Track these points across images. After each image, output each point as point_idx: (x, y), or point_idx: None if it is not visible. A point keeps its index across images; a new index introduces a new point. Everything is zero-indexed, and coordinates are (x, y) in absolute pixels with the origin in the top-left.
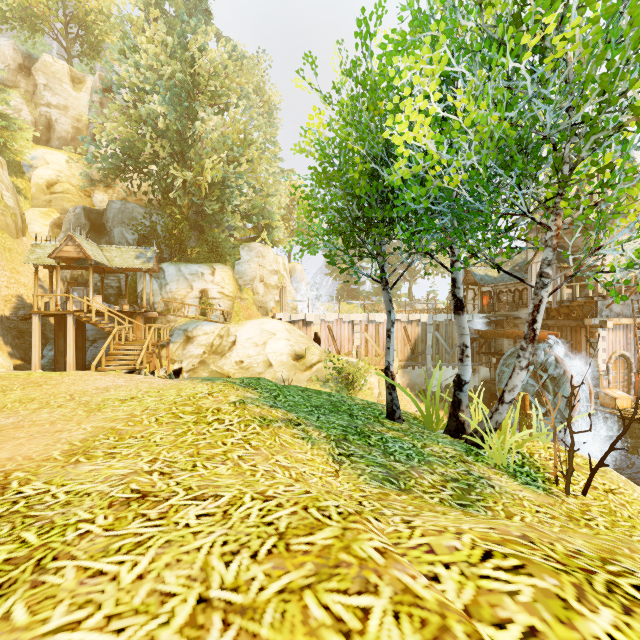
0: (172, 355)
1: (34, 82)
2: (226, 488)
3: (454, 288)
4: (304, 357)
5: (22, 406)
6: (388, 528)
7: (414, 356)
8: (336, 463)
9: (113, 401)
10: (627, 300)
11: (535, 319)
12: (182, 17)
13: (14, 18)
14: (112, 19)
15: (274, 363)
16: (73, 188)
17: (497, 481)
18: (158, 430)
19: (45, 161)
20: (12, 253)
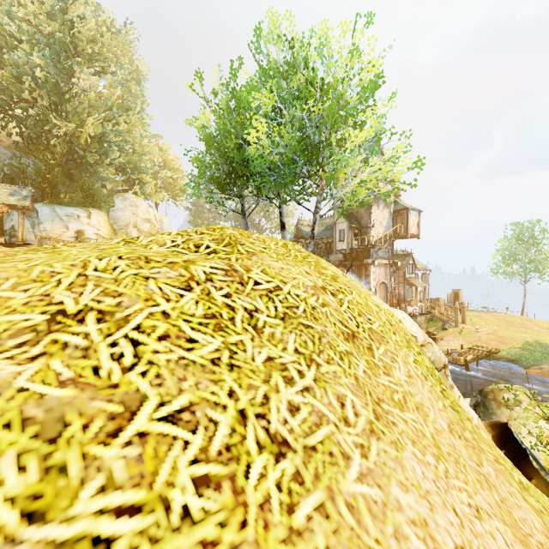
0: None
1: None
2: None
3: (281, 217)
4: None
5: None
6: None
7: None
8: None
9: None
10: (386, 249)
11: (314, 228)
12: None
13: None
14: None
15: None
16: None
17: None
18: None
19: None
20: None
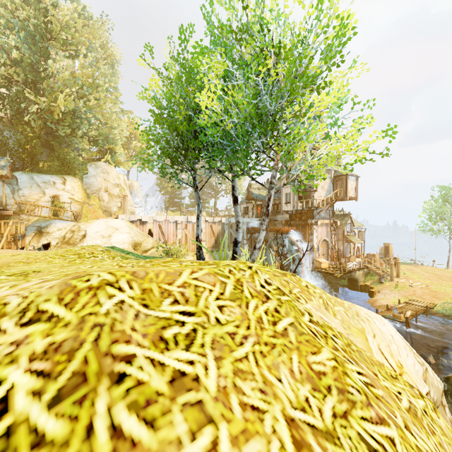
0: (26, 247)
1: None
2: None
3: (233, 191)
4: (141, 245)
5: None
6: None
7: (217, 244)
8: None
9: (3, 256)
10: (327, 210)
11: (269, 205)
12: None
13: None
14: None
15: None
16: None
17: None
18: (54, 260)
19: None
20: None
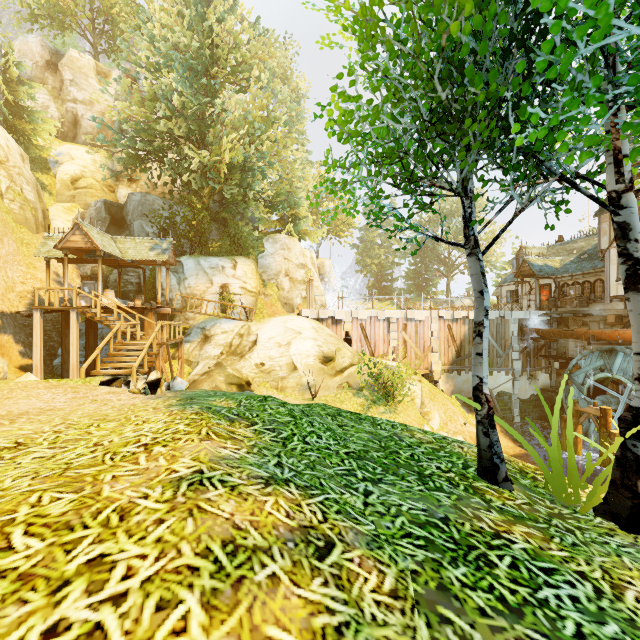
0: (188, 356)
1: (61, 78)
2: None
3: (625, 241)
4: (333, 360)
5: None
6: None
7: (460, 359)
8: None
9: None
10: None
11: None
12: None
13: (43, 16)
14: None
15: (299, 366)
16: (97, 183)
17: None
18: None
19: (70, 157)
20: (30, 248)
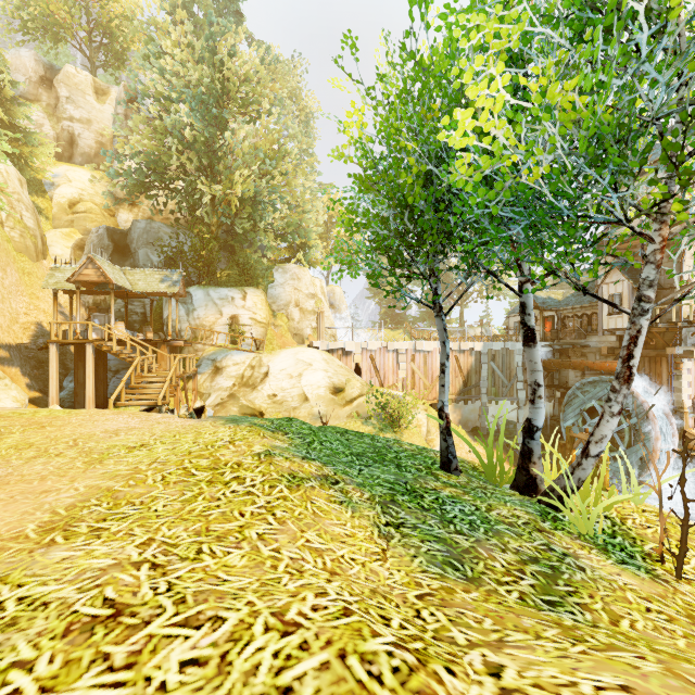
0: (199, 387)
1: (56, 95)
2: (233, 600)
3: (523, 315)
4: (344, 390)
5: (17, 454)
6: (468, 690)
7: (467, 389)
8: (383, 538)
9: (119, 449)
10: None
11: (631, 354)
12: (210, 17)
13: (36, 27)
14: (135, 22)
15: (310, 397)
16: (96, 207)
17: (586, 560)
18: (162, 493)
19: (67, 179)
20: (31, 277)
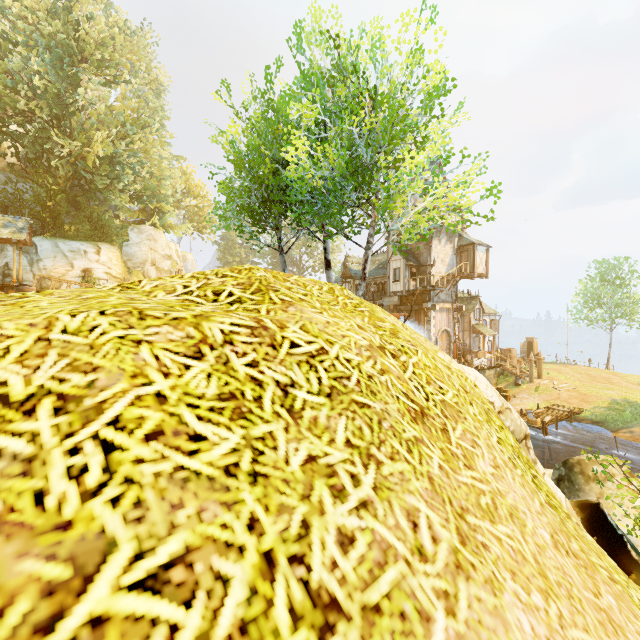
0: None
1: None
2: None
3: (325, 253)
4: None
5: None
6: None
7: None
8: None
9: None
10: (449, 291)
11: (365, 267)
12: None
13: None
14: None
15: None
16: None
17: None
18: None
19: None
20: None
